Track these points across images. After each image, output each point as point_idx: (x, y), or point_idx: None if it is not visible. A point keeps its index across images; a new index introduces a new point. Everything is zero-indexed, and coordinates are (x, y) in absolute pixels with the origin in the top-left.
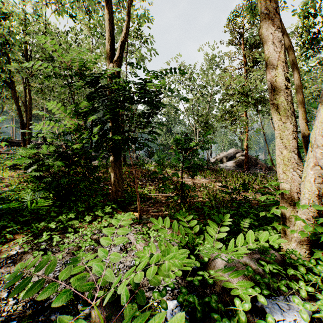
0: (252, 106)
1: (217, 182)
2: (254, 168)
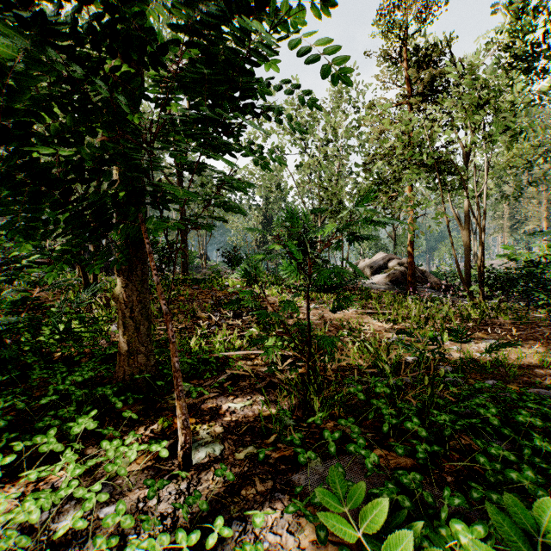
0: (424, 171)
1: (368, 317)
2: (421, 287)
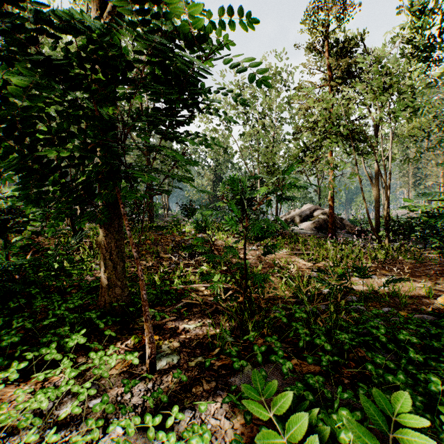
0: (342, 140)
1: (295, 257)
2: (339, 232)
